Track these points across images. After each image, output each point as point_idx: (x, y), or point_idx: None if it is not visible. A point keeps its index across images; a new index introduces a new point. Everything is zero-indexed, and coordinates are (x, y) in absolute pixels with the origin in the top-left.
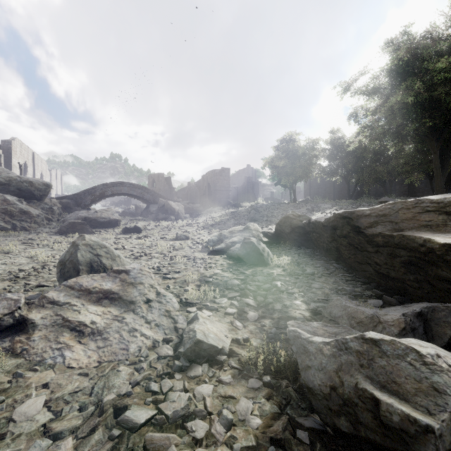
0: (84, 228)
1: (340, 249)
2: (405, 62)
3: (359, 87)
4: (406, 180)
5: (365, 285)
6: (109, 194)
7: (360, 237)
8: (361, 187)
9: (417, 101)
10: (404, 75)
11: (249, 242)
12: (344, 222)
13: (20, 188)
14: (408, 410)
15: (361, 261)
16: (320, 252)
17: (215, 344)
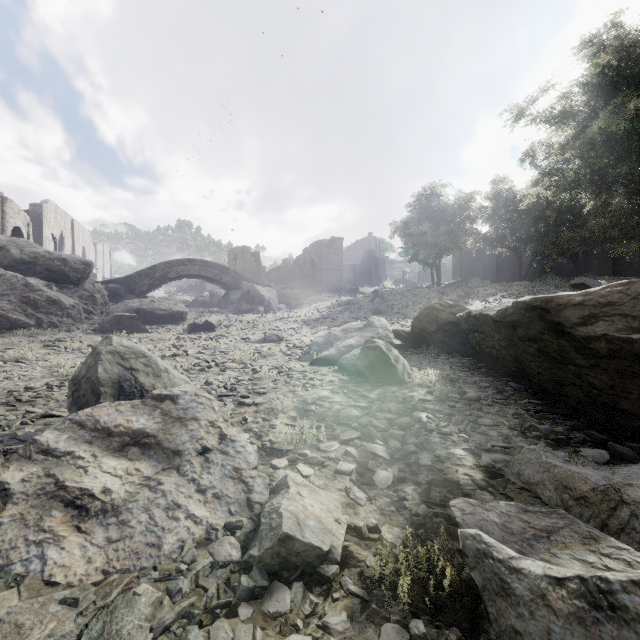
0: (135, 324)
1: (521, 359)
2: (614, 68)
3: (538, 111)
4: (611, 251)
5: (569, 421)
6: (173, 276)
7: (562, 341)
8: (539, 264)
9: (633, 128)
10: (610, 90)
11: (374, 347)
12: (534, 315)
13: (49, 268)
14: None
15: (562, 381)
16: (485, 363)
17: (316, 544)
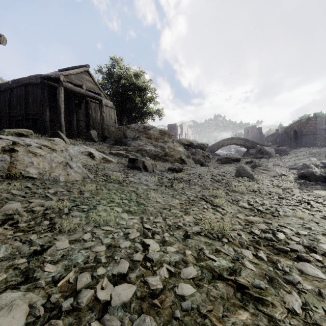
0: (230, 161)
1: None
2: None
3: None
4: None
5: None
6: (225, 144)
7: None
8: None
9: None
10: None
11: (305, 164)
12: None
13: (200, 147)
14: (302, 171)
15: None
16: None
17: (286, 174)
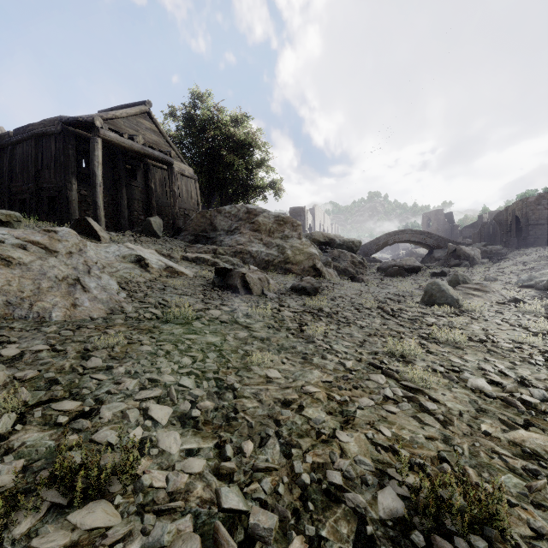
0: (402, 273)
1: None
2: None
3: None
4: None
5: None
6: (391, 242)
7: None
8: None
9: None
10: None
11: None
12: None
13: (347, 246)
14: None
15: None
16: None
17: (522, 299)
